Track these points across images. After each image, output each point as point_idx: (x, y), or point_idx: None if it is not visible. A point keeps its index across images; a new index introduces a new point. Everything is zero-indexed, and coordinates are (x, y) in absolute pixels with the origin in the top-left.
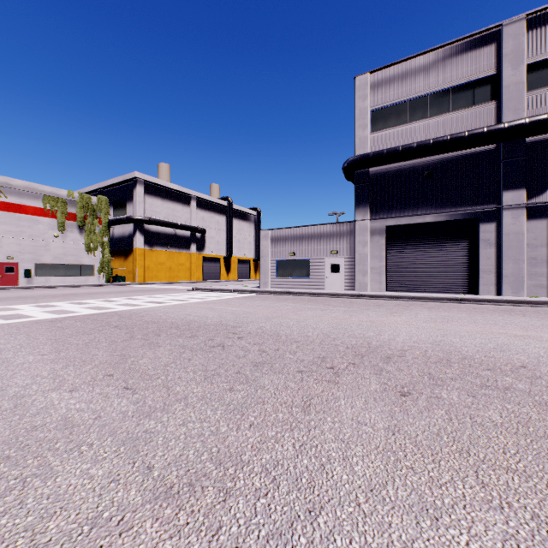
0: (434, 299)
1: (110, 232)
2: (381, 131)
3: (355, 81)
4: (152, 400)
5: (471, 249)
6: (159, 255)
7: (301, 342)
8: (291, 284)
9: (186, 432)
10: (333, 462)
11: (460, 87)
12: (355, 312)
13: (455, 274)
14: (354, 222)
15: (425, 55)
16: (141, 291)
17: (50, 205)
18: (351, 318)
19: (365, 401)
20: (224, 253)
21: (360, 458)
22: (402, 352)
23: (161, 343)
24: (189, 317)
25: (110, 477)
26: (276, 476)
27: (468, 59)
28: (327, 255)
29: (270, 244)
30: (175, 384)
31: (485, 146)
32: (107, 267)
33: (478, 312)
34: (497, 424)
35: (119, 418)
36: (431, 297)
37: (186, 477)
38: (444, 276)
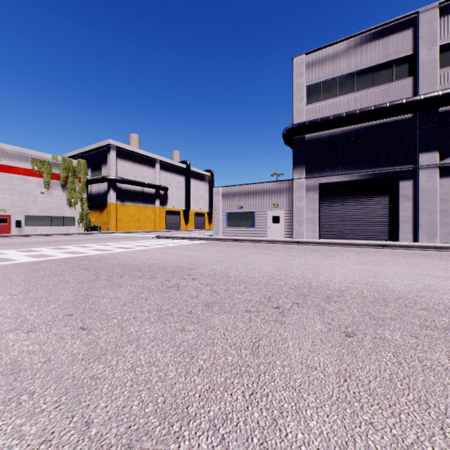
0: (361, 245)
1: (88, 189)
2: (315, 103)
3: (293, 61)
4: (105, 341)
5: (391, 203)
6: (129, 209)
7: (249, 283)
8: (239, 233)
9: (133, 378)
10: (286, 416)
11: (382, 66)
12: (294, 256)
13: (377, 224)
14: (292, 180)
15: (352, 38)
16: (113, 238)
17: (38, 167)
18: (291, 262)
19: (312, 342)
20: (183, 207)
21: (314, 410)
22: (341, 292)
23: (122, 284)
24: (151, 260)
25: (42, 436)
26: (224, 435)
27: (389, 42)
28: (269, 208)
29: (221, 199)
30: (129, 324)
31: (403, 115)
32: (85, 219)
33: (400, 256)
34: (448, 368)
35: (68, 361)
36: (358, 243)
37: (125, 436)
38: (369, 225)
